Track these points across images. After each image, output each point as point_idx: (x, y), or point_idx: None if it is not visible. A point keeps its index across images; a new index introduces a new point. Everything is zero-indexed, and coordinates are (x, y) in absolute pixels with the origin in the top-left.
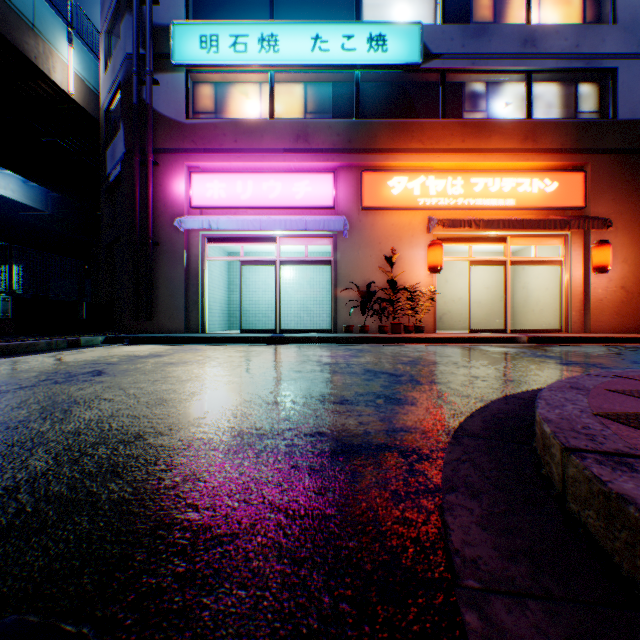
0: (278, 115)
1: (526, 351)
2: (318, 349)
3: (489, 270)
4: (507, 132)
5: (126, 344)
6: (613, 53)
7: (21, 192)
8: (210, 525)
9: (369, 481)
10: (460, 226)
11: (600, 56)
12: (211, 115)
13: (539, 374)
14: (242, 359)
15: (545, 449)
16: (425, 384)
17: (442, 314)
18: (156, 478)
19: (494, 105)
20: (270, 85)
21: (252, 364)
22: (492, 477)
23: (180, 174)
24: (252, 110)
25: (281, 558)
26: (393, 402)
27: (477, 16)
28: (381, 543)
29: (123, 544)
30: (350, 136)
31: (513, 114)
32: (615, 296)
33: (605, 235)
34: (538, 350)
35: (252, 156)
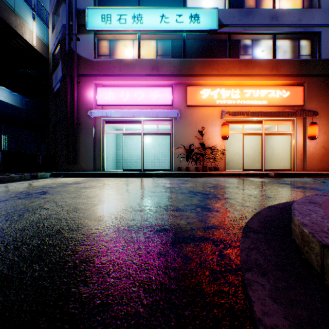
0: (142, 57)
1: (274, 180)
2: (163, 179)
3: (253, 138)
4: (263, 65)
5: (62, 177)
6: (318, 24)
7: (9, 98)
8: (93, 297)
9: (196, 263)
10: (238, 115)
11: (311, 25)
12: (107, 57)
13: (284, 193)
14: (123, 185)
15: (305, 243)
16: (223, 199)
17: (228, 161)
18: (64, 260)
19: (256, 51)
20: (138, 41)
21: (128, 188)
22: (272, 260)
23: (91, 87)
24: (129, 54)
25: (139, 326)
26: (206, 210)
27: (247, 5)
28: (207, 312)
29: (33, 313)
30: (180, 67)
31: (266, 56)
32: (319, 151)
33: (314, 119)
34: (280, 180)
35: (129, 78)
